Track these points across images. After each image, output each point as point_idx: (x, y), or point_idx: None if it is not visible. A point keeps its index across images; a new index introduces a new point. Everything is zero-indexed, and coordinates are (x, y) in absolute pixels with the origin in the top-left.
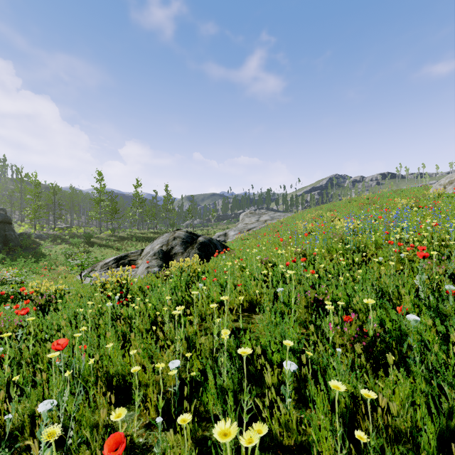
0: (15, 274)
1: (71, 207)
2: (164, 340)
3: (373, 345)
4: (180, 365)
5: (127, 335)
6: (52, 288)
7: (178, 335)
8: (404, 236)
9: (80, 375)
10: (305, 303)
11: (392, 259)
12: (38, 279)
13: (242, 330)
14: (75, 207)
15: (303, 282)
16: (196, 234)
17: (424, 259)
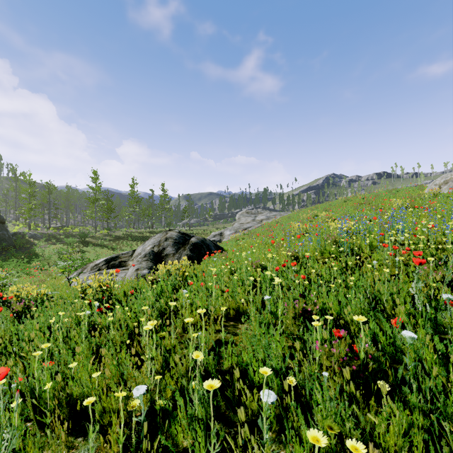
0: (3, 276)
1: (66, 207)
2: (141, 354)
3: (364, 370)
4: (152, 386)
5: (100, 349)
6: (33, 293)
7: (150, 353)
8: (399, 238)
9: (41, 397)
10: (293, 314)
11: (387, 263)
12: (27, 280)
13: (225, 342)
14: (71, 207)
15: (292, 289)
16: (189, 234)
17: (421, 266)
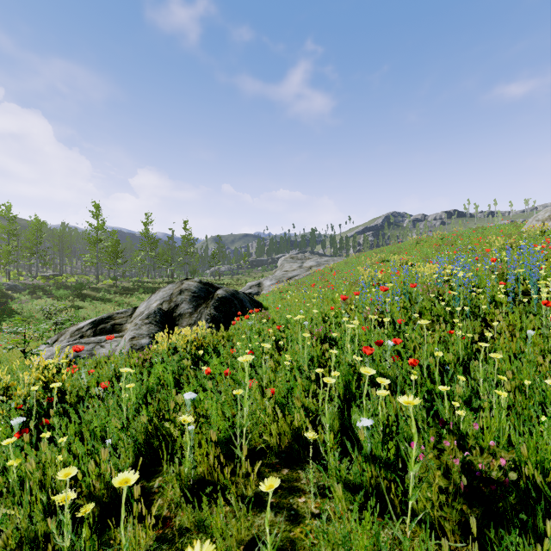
0: None
1: (60, 250)
2: None
3: None
4: None
5: None
6: None
7: None
8: None
9: None
10: (445, 485)
11: None
12: None
13: None
14: (66, 250)
15: None
16: (214, 285)
17: None
